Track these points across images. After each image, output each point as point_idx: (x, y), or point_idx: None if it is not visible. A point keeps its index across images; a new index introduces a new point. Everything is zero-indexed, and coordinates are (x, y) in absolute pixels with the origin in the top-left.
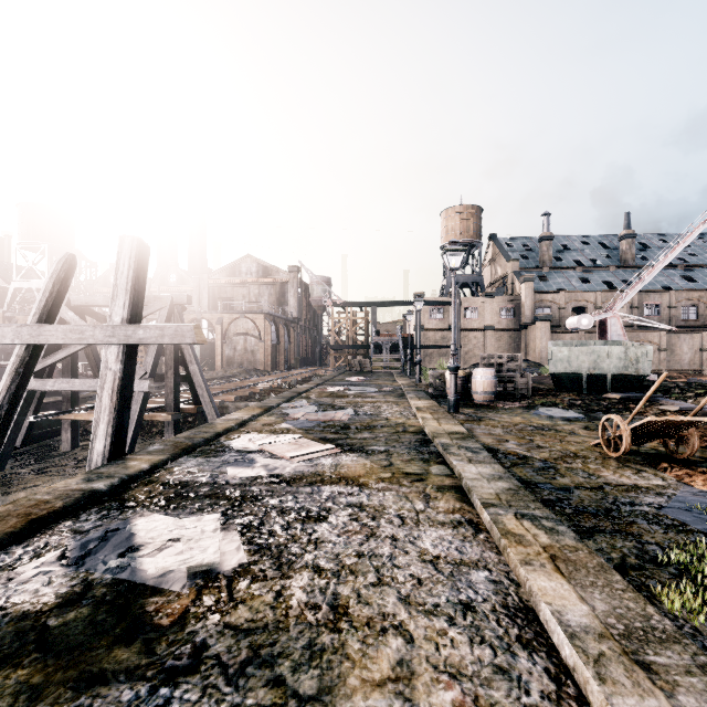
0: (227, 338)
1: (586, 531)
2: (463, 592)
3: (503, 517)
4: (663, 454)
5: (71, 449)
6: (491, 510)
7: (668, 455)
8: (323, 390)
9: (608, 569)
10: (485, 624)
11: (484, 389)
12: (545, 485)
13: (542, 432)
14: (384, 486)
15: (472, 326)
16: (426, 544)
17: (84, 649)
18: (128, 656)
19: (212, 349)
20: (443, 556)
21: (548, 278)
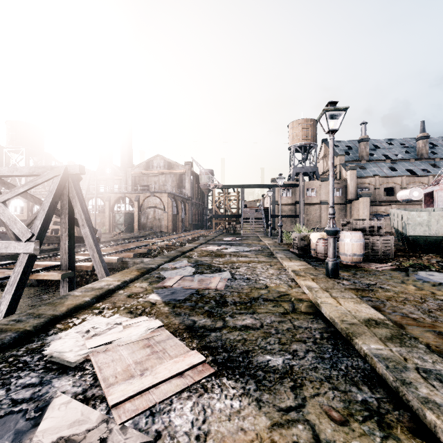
0: (142, 210)
1: None
2: None
3: None
4: None
5: None
6: None
7: None
8: (204, 249)
9: None
10: None
11: (353, 251)
12: None
13: None
14: None
15: (311, 201)
16: None
17: None
18: None
19: (132, 218)
20: None
21: (366, 168)
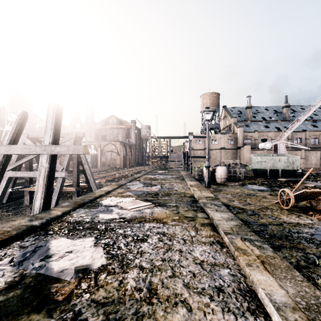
0: (102, 153)
1: (277, 247)
2: (217, 281)
3: (235, 240)
4: (309, 207)
5: (29, 204)
6: (228, 236)
7: (312, 208)
8: (146, 177)
9: (292, 269)
10: (229, 300)
11: (221, 176)
12: (254, 223)
13: (250, 196)
14: (175, 223)
15: (215, 147)
16: (197, 254)
17: (15, 314)
18: (38, 319)
19: (96, 158)
20: (205, 260)
21: (250, 126)
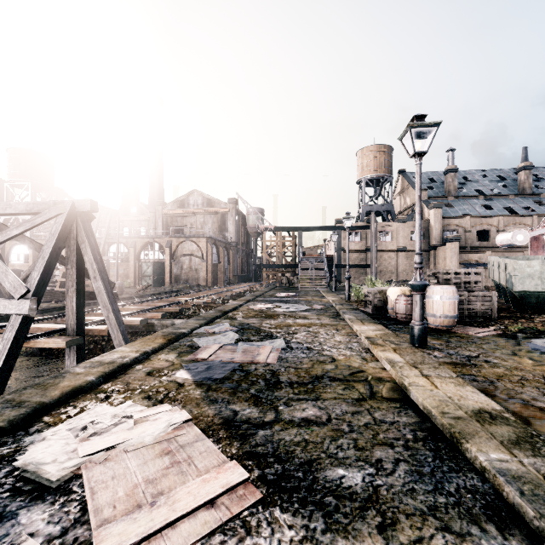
0: (174, 258)
1: None
2: None
3: None
4: None
5: None
6: None
7: None
8: (251, 308)
9: None
10: None
11: (444, 311)
12: None
13: None
14: None
15: (386, 247)
16: None
17: None
18: None
19: (163, 268)
20: None
21: (454, 206)
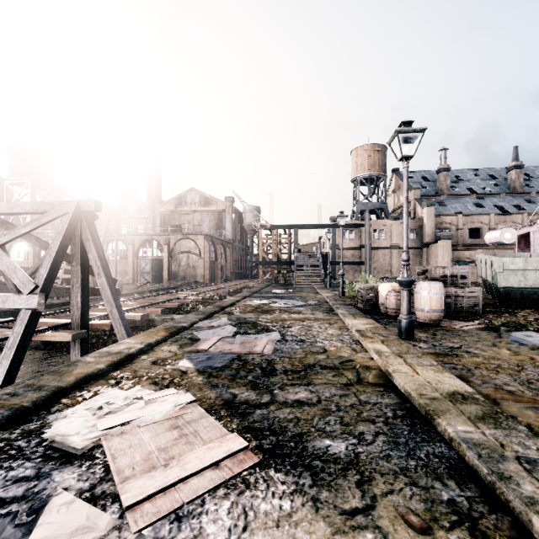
0: (172, 256)
1: None
2: None
3: None
4: None
5: None
6: None
7: None
8: (248, 303)
9: None
10: None
11: (432, 306)
12: None
13: None
14: None
15: (380, 245)
16: None
17: None
18: None
19: (161, 265)
20: None
21: (446, 204)
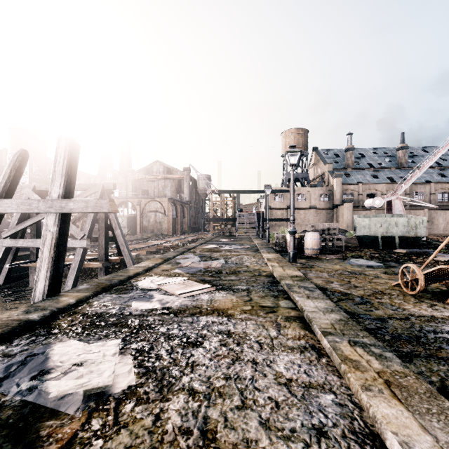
0: (143, 214)
1: (405, 356)
2: (315, 416)
3: (339, 344)
4: (445, 292)
5: None
6: (329, 338)
7: None
8: (204, 247)
9: (437, 395)
10: None
11: (312, 246)
12: (365, 316)
13: (356, 276)
14: (246, 317)
15: (302, 206)
16: (280, 367)
17: None
18: None
19: (134, 221)
20: (295, 379)
21: (351, 175)
